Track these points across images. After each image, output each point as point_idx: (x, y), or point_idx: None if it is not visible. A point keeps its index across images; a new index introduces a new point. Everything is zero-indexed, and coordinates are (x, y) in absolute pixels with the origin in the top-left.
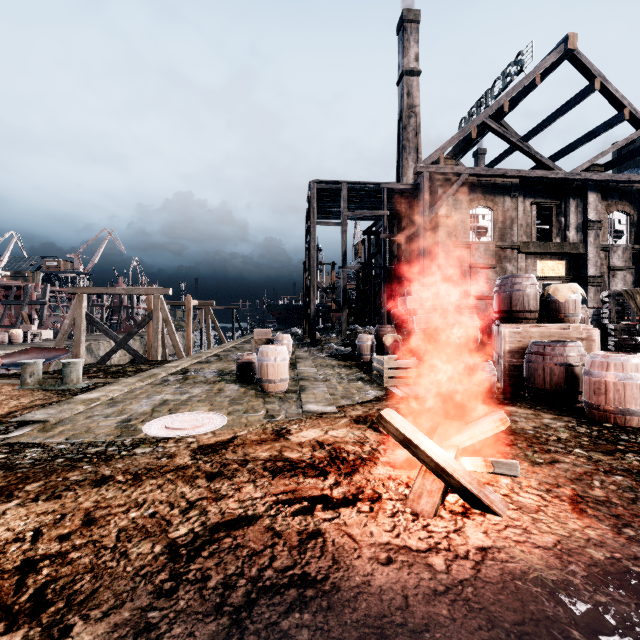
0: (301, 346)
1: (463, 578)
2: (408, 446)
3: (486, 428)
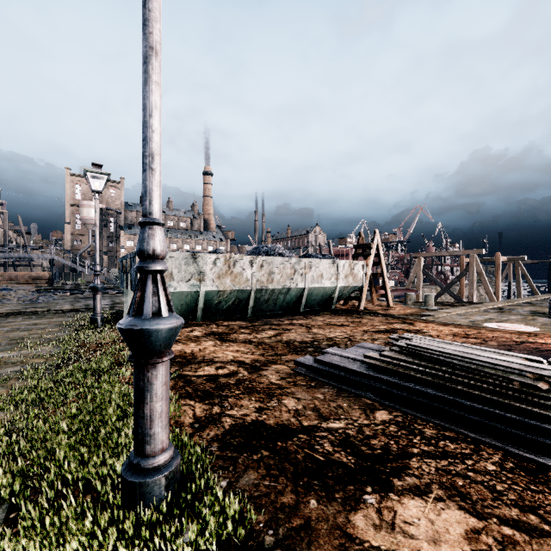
0: None
1: None
2: None
3: None
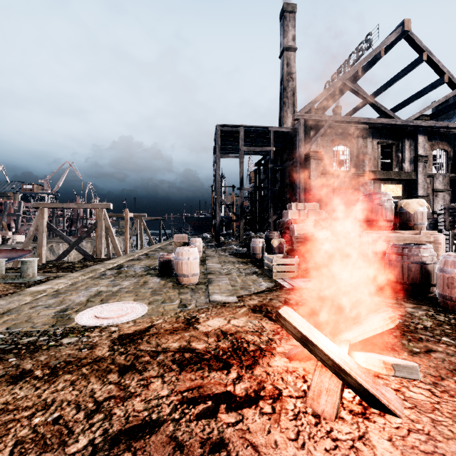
0: (210, 247)
1: None
2: (306, 344)
3: (376, 325)
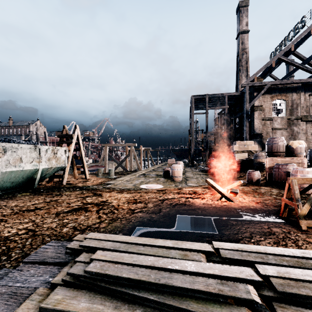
0: (187, 167)
1: (217, 206)
2: (213, 187)
3: (235, 184)
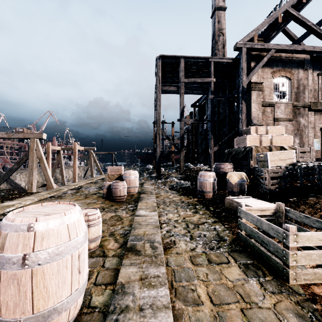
0: (150, 178)
1: None
2: None
3: None
